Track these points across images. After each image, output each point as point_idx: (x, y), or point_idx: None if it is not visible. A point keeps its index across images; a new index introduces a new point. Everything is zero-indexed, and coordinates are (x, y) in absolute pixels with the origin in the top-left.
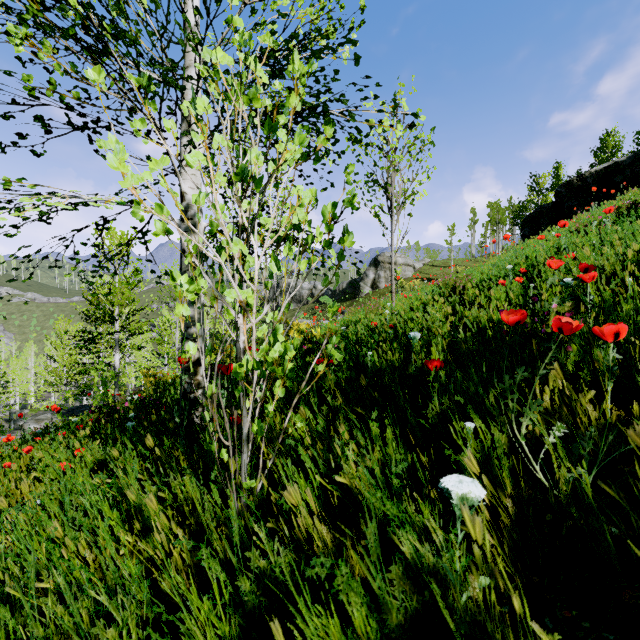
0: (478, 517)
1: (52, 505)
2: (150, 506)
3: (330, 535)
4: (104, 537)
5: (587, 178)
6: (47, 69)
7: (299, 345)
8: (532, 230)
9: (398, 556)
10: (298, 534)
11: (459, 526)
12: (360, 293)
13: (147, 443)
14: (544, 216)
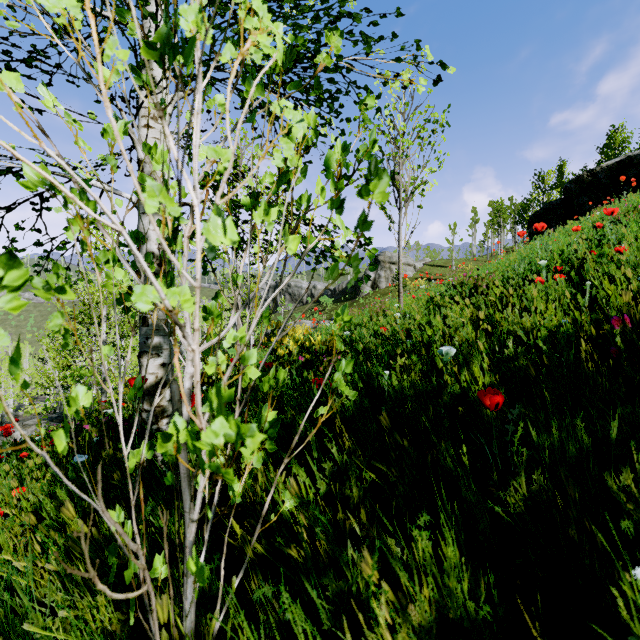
0: None
1: None
2: None
3: None
4: None
5: (598, 173)
6: None
7: (295, 356)
8: None
9: None
10: None
11: None
12: (360, 293)
13: (64, 516)
14: (552, 213)
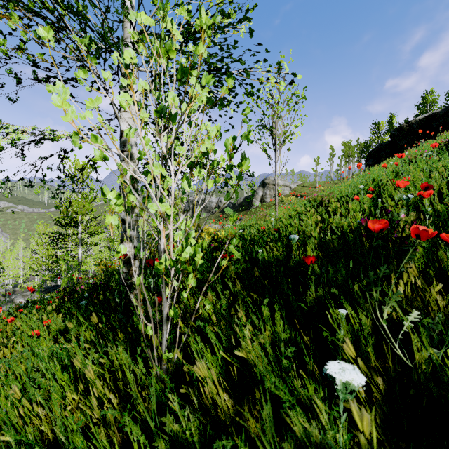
0: (367, 414)
1: (19, 368)
2: (88, 375)
3: (231, 401)
4: (57, 394)
5: (413, 124)
6: (22, 40)
7: (208, 244)
8: (374, 161)
9: (289, 433)
10: (205, 401)
11: (342, 407)
12: (252, 205)
13: (92, 319)
14: (382, 151)
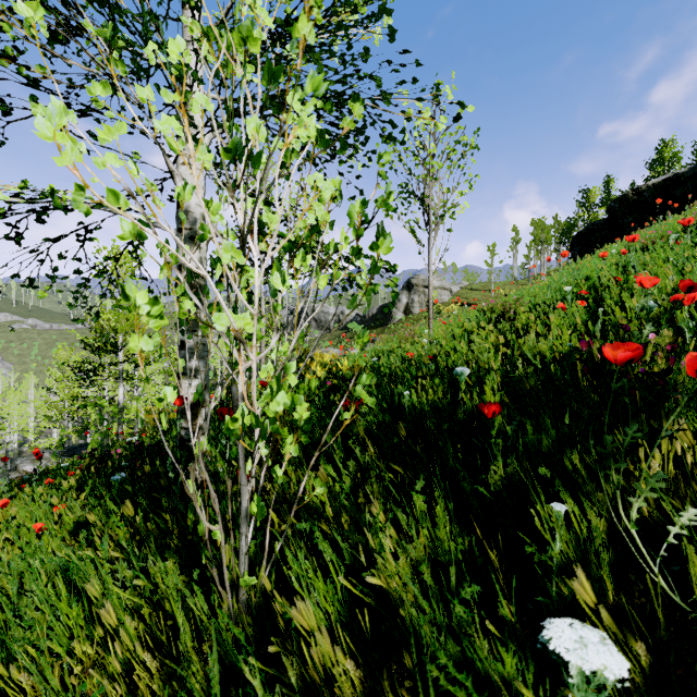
0: None
1: None
2: (106, 618)
3: (359, 673)
4: (60, 641)
5: (644, 192)
6: (16, 48)
7: (322, 380)
8: (582, 249)
9: None
10: (312, 674)
11: None
12: (392, 319)
13: (126, 510)
14: (596, 234)
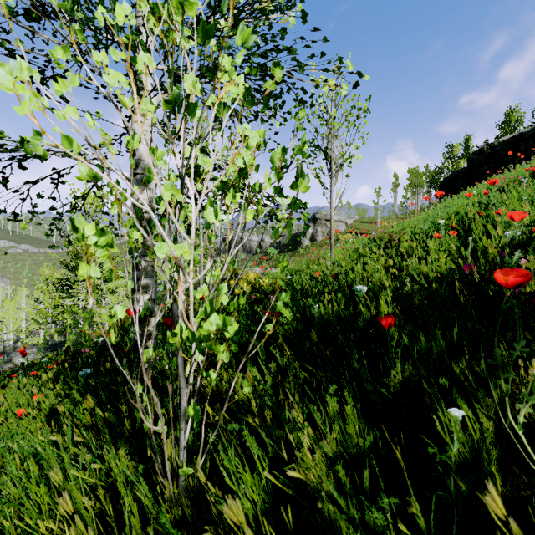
0: None
1: None
2: (62, 507)
3: None
4: (30, 516)
5: (496, 147)
6: (3, 29)
7: (248, 294)
8: (448, 191)
9: None
10: None
11: None
12: (301, 245)
13: (87, 403)
14: (459, 179)
